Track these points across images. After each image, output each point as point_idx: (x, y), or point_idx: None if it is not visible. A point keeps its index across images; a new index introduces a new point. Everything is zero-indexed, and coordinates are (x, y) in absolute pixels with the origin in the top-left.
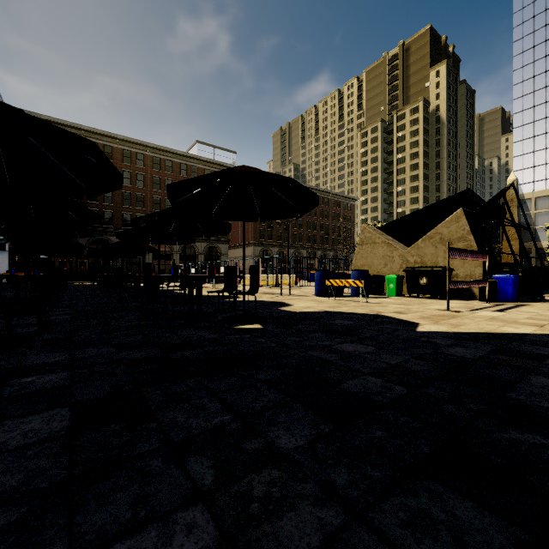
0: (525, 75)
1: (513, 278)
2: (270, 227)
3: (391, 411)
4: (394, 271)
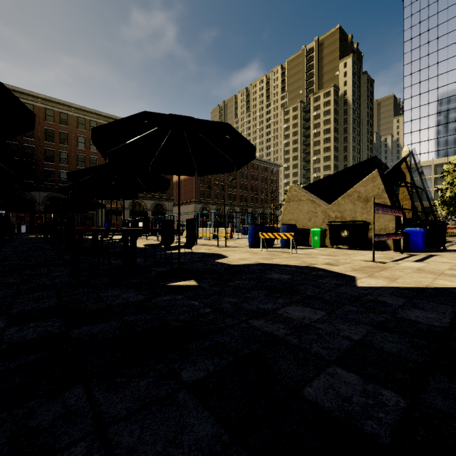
0: (413, 69)
1: (423, 231)
2: (209, 188)
3: None
4: (317, 225)
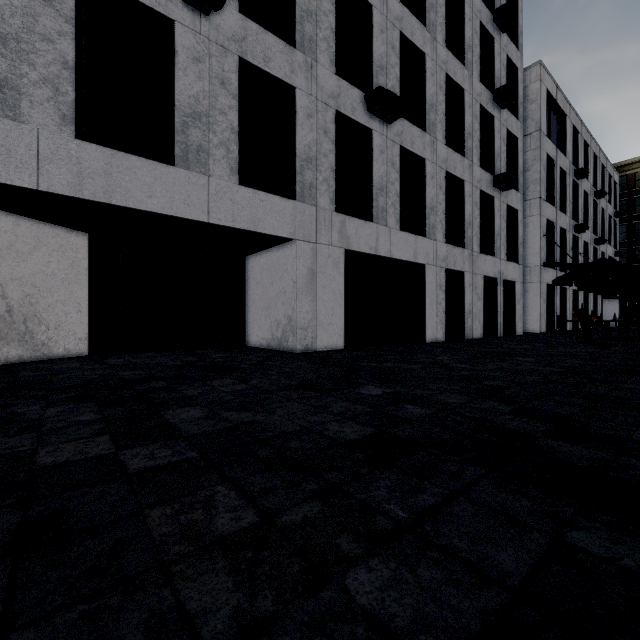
0: None
1: None
2: None
3: None
4: None
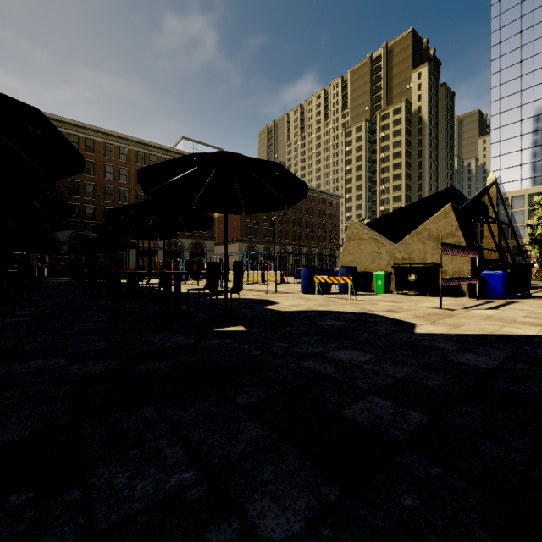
0: (502, 79)
1: (502, 274)
2: (256, 224)
3: (415, 456)
4: (381, 267)
